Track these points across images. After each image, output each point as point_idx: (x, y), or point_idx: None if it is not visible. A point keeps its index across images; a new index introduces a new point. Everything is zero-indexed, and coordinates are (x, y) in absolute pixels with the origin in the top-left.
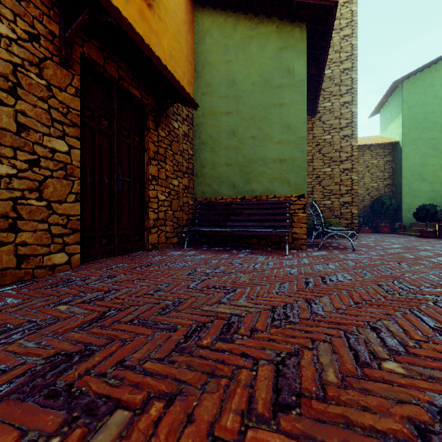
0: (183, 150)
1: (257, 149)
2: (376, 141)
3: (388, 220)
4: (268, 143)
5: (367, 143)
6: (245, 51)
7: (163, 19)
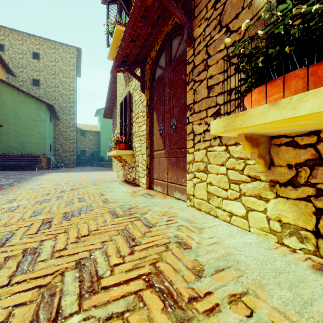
0: None
1: (28, 138)
2: (93, 130)
3: (97, 161)
4: (32, 137)
5: (89, 130)
6: (23, 105)
7: None
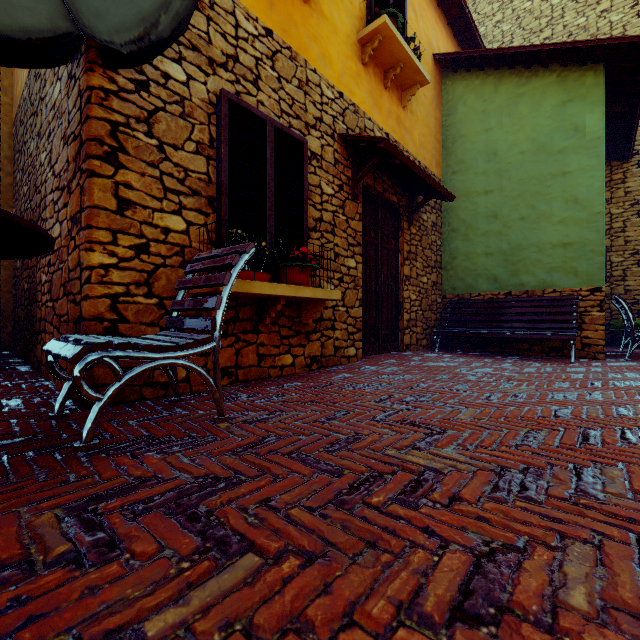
0: (431, 243)
1: (528, 233)
2: None
3: None
4: (545, 225)
5: None
6: (511, 114)
7: (414, 111)
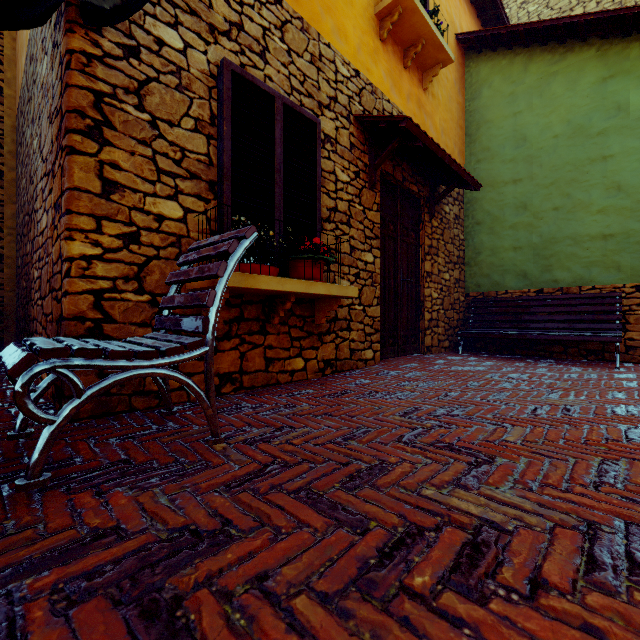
0: (454, 237)
1: (562, 224)
2: None
3: None
4: (582, 215)
5: None
6: (543, 95)
7: (435, 95)
